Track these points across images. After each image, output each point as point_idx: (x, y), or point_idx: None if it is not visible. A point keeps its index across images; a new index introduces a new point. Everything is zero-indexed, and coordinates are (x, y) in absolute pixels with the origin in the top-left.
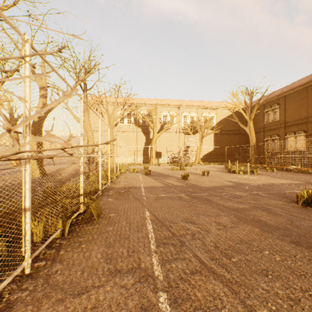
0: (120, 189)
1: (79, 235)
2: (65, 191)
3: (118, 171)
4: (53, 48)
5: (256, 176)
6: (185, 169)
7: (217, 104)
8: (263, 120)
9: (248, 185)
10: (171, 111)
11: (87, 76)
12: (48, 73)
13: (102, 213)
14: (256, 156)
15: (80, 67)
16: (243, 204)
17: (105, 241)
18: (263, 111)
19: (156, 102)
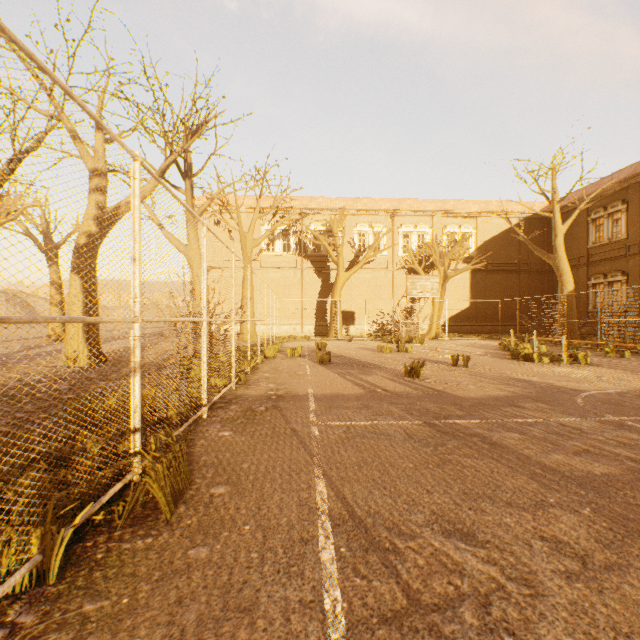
0: (257, 402)
1: (94, 581)
2: (113, 409)
3: (258, 354)
4: (120, 86)
5: (586, 370)
6: (408, 351)
7: (478, 206)
8: (586, 238)
9: (580, 395)
10: (376, 223)
11: (191, 142)
12: (111, 141)
13: (192, 484)
14: (574, 320)
15: (174, 124)
16: (597, 458)
17: (169, 621)
18: (587, 220)
19: (344, 205)
